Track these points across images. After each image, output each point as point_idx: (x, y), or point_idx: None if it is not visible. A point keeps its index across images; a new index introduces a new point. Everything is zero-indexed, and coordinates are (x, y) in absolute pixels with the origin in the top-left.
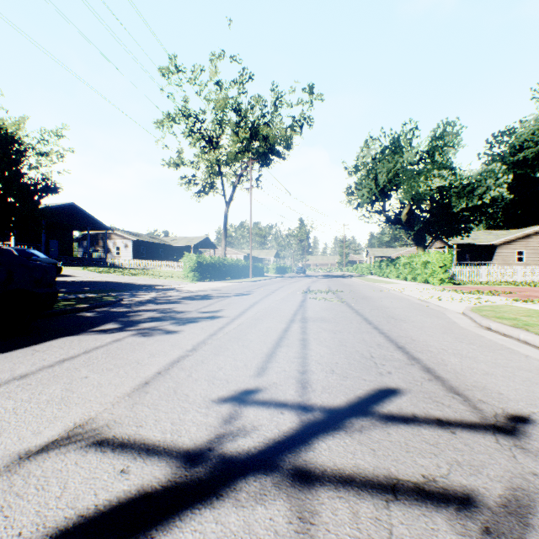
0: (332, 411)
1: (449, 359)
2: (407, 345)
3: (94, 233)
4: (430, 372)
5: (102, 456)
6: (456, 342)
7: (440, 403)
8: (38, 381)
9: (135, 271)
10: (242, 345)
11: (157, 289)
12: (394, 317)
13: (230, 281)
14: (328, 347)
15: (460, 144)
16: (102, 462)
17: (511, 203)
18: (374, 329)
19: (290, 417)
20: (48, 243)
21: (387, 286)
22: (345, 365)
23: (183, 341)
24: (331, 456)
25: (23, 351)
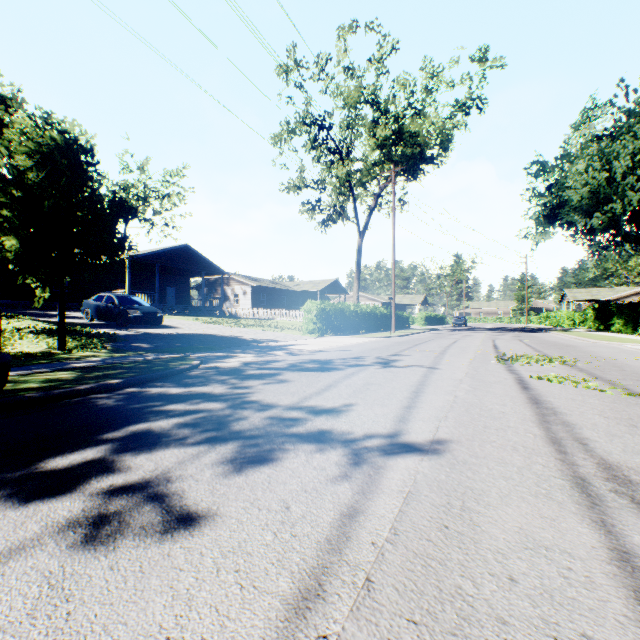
0: None
1: None
2: None
3: (213, 279)
4: None
5: None
6: None
7: None
8: None
9: (250, 322)
10: None
11: (261, 347)
12: None
13: (364, 336)
14: None
15: None
16: None
17: None
18: None
19: None
20: (165, 291)
21: None
22: None
23: None
24: None
25: None
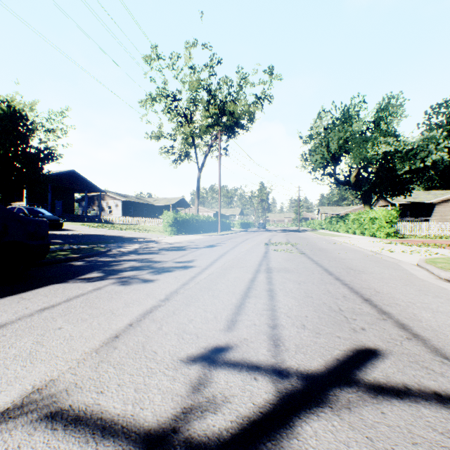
0: (310, 378)
1: (420, 313)
2: (373, 298)
3: (91, 195)
4: (406, 329)
5: (50, 436)
6: (421, 294)
7: (431, 370)
8: (13, 331)
9: (123, 226)
10: (212, 295)
11: (140, 241)
12: (352, 268)
13: (202, 235)
14: (294, 298)
15: (403, 114)
16: (48, 447)
17: (448, 166)
18: (336, 280)
19: (264, 385)
20: (54, 203)
21: (339, 239)
22: (315, 320)
23: (157, 290)
24: (320, 449)
25: (10, 299)
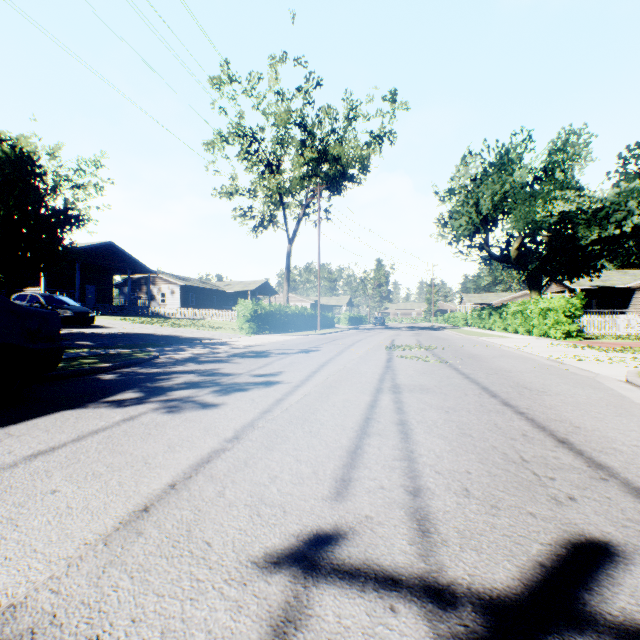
0: (499, 609)
1: None
2: (572, 437)
3: (137, 278)
4: None
5: None
6: None
7: None
8: None
9: (181, 322)
10: (308, 432)
11: (203, 343)
12: (526, 385)
13: (293, 334)
14: (443, 438)
15: (590, 156)
16: None
17: None
18: (505, 406)
19: (412, 625)
20: (84, 289)
21: (495, 341)
22: (485, 479)
23: (222, 422)
24: None
25: None
